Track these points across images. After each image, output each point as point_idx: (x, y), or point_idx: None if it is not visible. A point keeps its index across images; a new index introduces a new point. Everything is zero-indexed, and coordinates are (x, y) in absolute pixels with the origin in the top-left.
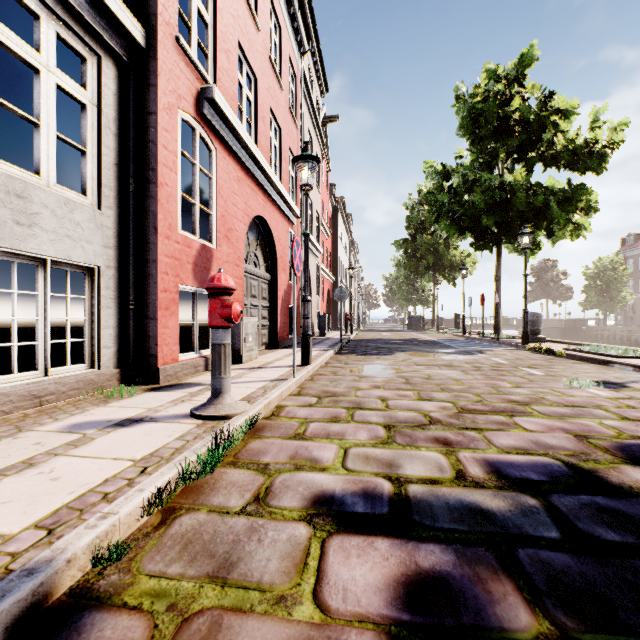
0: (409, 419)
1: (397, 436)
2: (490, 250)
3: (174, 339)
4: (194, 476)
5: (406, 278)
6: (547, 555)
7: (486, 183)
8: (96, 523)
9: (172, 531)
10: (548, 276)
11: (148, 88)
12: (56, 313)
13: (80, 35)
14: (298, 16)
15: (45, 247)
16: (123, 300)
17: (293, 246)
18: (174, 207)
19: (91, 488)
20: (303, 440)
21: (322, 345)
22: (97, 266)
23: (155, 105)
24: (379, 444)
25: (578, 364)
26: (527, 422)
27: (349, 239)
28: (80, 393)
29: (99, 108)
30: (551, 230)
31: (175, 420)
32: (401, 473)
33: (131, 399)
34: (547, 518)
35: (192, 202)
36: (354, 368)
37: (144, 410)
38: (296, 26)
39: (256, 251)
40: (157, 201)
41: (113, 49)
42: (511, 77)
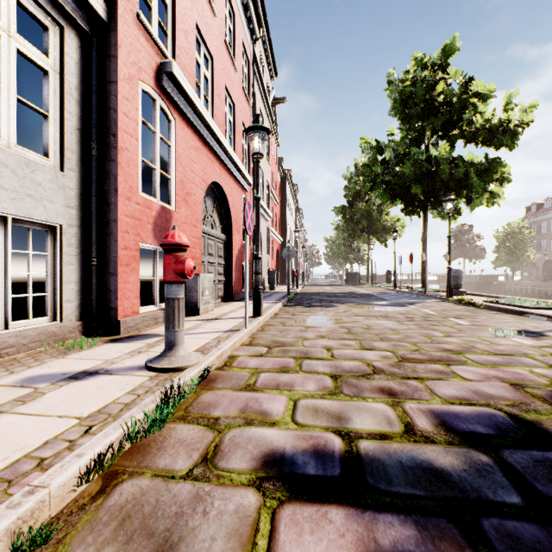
0: (354, 368)
1: (344, 386)
2: (418, 215)
3: (134, 293)
4: (141, 434)
5: (344, 240)
6: (514, 526)
7: (415, 156)
8: (20, 500)
9: (110, 502)
10: (465, 238)
11: (109, 59)
12: (22, 269)
13: (42, 4)
14: (250, 6)
15: (5, 205)
16: (85, 257)
17: (245, 207)
18: (134, 171)
19: (27, 453)
20: (253, 391)
21: (272, 298)
22: (59, 224)
23: (116, 75)
24: (327, 395)
25: (498, 315)
26: (464, 371)
27: (295, 206)
28: (41, 345)
29: (61, 75)
30: (470, 198)
31: (129, 372)
32: (350, 427)
33: (90, 351)
34: (504, 479)
35: (152, 167)
36: (301, 319)
37: (101, 362)
38: (249, 15)
39: (213, 214)
40: (118, 164)
41: (75, 20)
42: (436, 65)
